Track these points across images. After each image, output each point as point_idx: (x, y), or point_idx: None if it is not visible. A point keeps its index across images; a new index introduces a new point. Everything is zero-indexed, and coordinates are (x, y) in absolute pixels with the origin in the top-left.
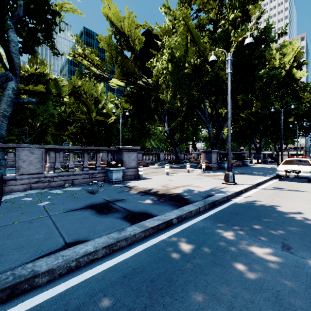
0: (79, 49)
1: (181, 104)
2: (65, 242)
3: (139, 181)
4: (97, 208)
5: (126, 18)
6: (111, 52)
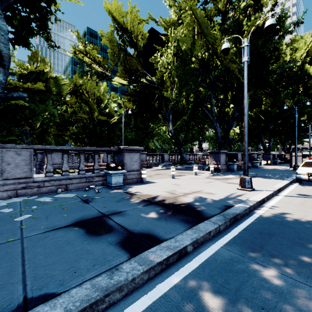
0: (80, 45)
1: (187, 102)
2: (24, 295)
3: (142, 186)
4: (87, 225)
5: (129, 12)
6: (113, 48)
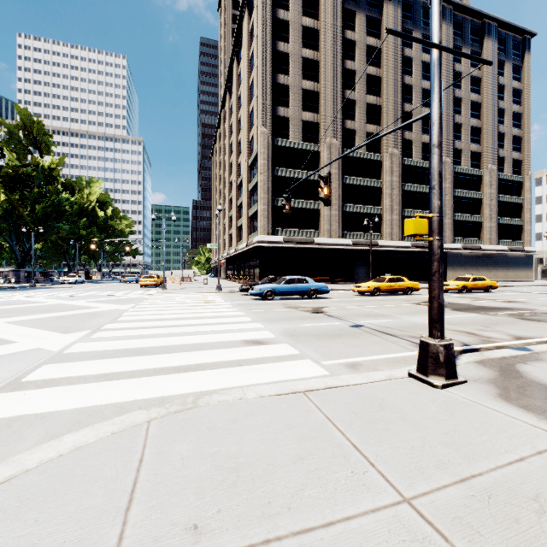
0: None
1: None
2: None
3: None
4: None
5: None
6: None
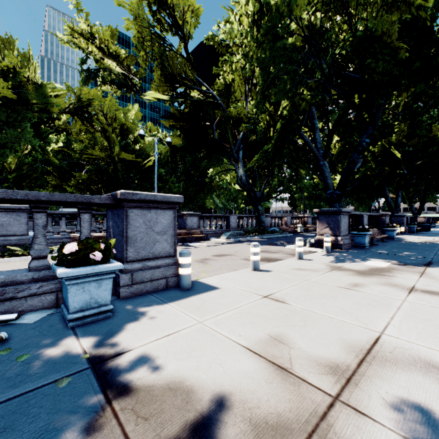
0: (82, 23)
1: (272, 121)
2: None
3: (175, 307)
4: None
5: None
6: (141, 31)
